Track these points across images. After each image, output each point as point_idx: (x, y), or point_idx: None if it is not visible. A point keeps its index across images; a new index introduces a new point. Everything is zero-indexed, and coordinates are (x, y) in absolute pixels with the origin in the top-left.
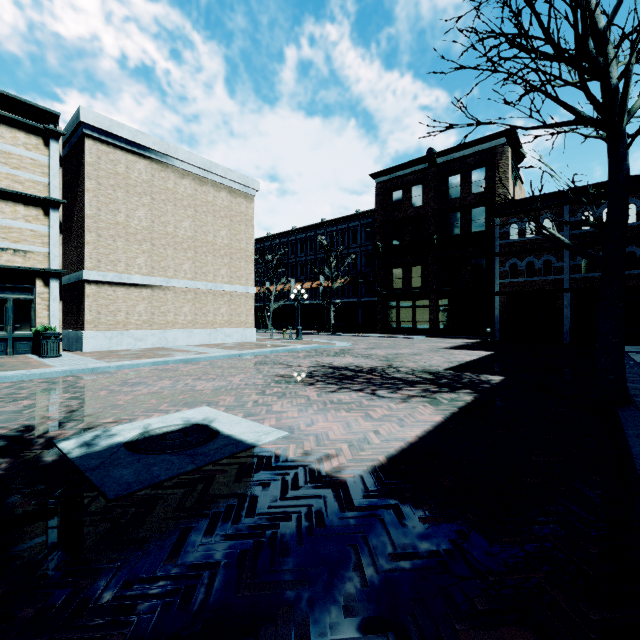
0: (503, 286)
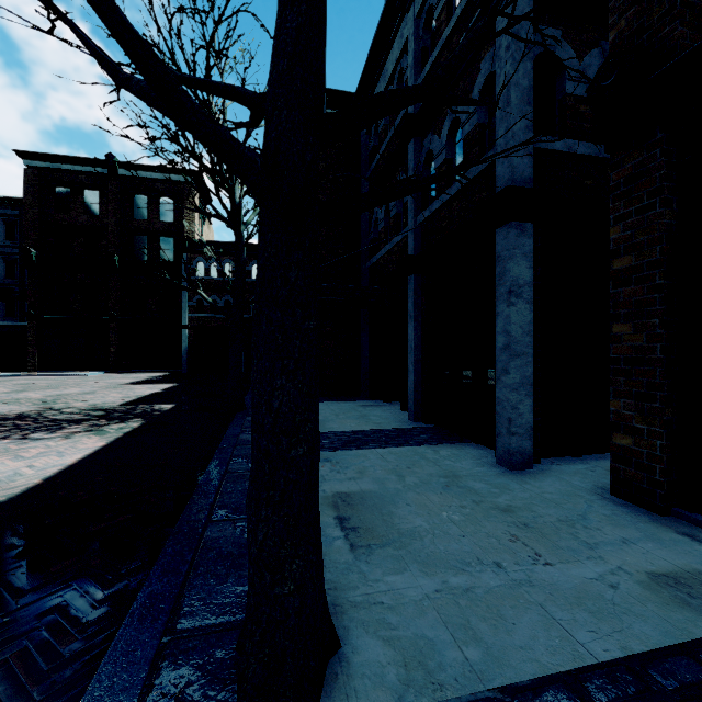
0: (191, 320)
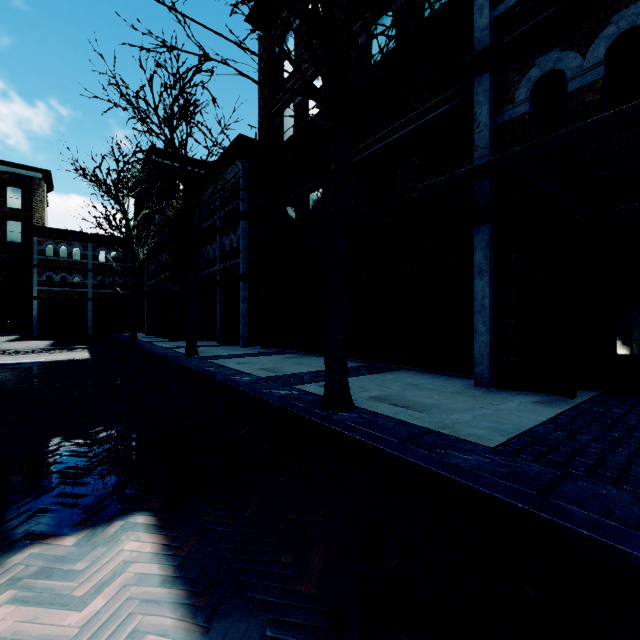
0: (41, 292)
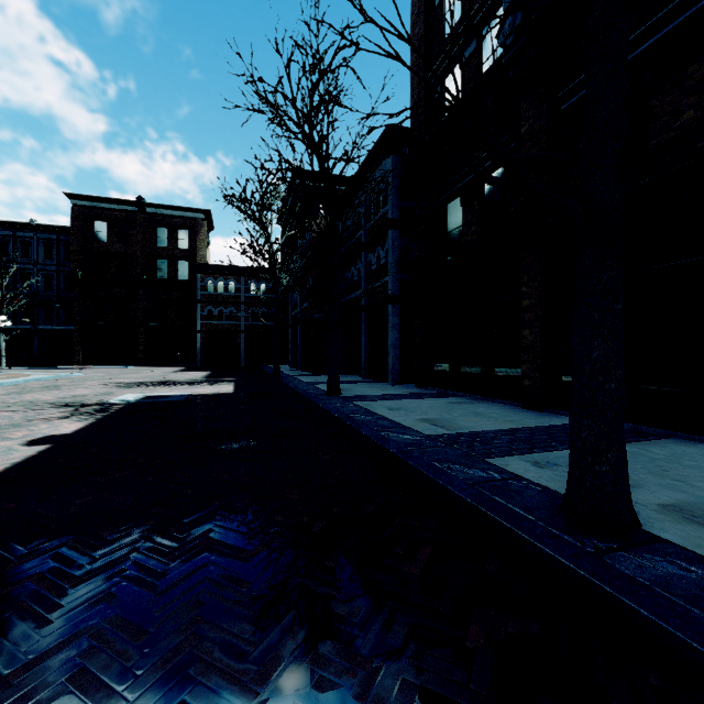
0: (203, 326)
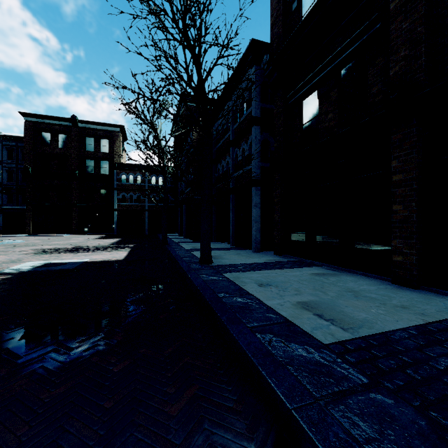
0: (119, 206)
